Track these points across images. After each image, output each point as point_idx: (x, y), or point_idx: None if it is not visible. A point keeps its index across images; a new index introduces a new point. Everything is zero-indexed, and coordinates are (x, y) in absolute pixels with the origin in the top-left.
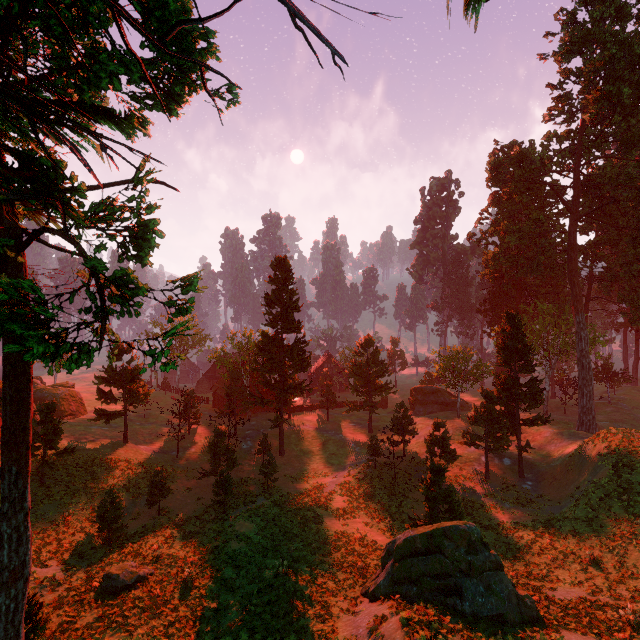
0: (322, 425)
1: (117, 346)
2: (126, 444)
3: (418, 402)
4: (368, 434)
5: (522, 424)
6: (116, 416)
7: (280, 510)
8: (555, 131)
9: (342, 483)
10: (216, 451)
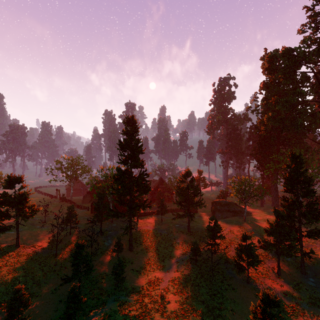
0: (158, 226)
1: (9, 178)
2: (17, 248)
3: (217, 210)
4: (187, 233)
5: (305, 235)
6: (6, 230)
7: (123, 319)
8: (310, 36)
9: (173, 279)
10: (75, 262)
